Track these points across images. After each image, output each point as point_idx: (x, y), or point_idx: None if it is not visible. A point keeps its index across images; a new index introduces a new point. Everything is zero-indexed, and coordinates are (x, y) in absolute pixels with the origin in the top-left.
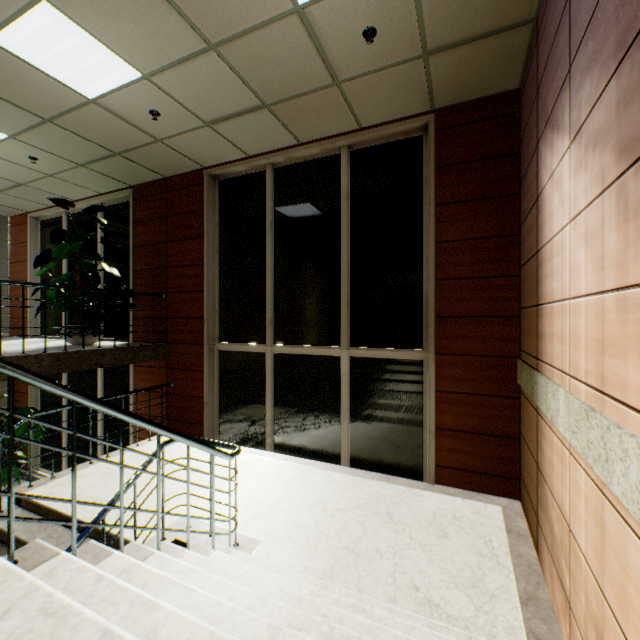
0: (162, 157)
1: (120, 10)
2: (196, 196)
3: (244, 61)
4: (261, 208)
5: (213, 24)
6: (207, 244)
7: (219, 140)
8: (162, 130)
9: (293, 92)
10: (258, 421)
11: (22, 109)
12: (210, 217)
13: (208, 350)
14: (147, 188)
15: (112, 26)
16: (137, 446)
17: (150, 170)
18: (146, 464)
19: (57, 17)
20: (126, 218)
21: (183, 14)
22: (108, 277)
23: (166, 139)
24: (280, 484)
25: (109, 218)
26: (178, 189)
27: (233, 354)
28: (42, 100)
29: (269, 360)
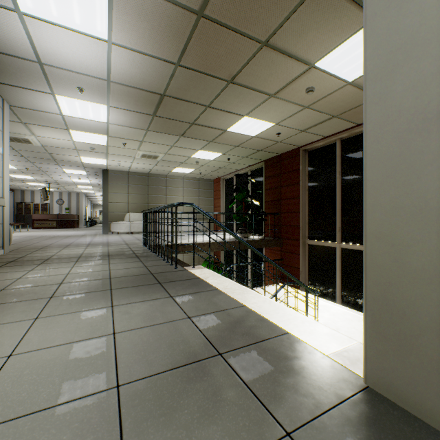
0: (279, 147)
1: (269, 110)
2: (295, 162)
3: (321, 106)
4: (333, 164)
5: (306, 101)
6: (301, 187)
7: (308, 135)
8: (280, 138)
9: (350, 108)
10: (331, 286)
11: (229, 145)
12: (303, 172)
13: (302, 243)
14: (271, 160)
15: (266, 115)
16: (268, 287)
17: (273, 153)
18: (278, 289)
19: (248, 119)
20: (260, 176)
21: (294, 103)
22: (252, 205)
23: (282, 141)
24: (343, 320)
25: (253, 176)
26: (286, 159)
27: (316, 246)
28: (236, 141)
29: (337, 252)
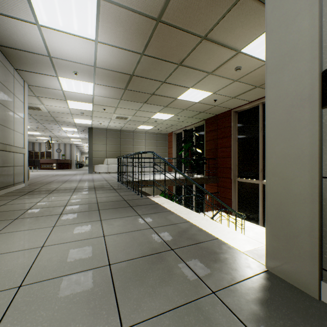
0: (216, 110)
1: (208, 83)
2: (228, 120)
3: (247, 80)
4: (256, 122)
5: (236, 76)
6: (232, 139)
7: (237, 100)
8: (217, 103)
9: None
10: (255, 212)
11: (179, 109)
12: (234, 128)
13: (233, 181)
14: (210, 119)
15: (205, 87)
16: (207, 212)
17: (211, 114)
18: (215, 214)
19: (192, 90)
20: (202, 130)
21: (226, 77)
22: (196, 152)
23: (218, 105)
24: (263, 237)
25: (196, 131)
26: (221, 118)
27: (243, 183)
28: (184, 106)
29: (260, 187)
